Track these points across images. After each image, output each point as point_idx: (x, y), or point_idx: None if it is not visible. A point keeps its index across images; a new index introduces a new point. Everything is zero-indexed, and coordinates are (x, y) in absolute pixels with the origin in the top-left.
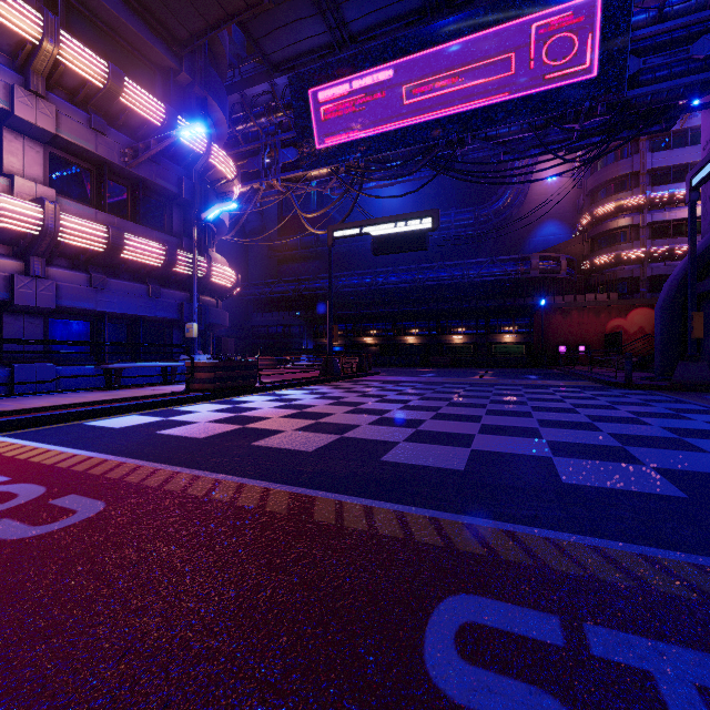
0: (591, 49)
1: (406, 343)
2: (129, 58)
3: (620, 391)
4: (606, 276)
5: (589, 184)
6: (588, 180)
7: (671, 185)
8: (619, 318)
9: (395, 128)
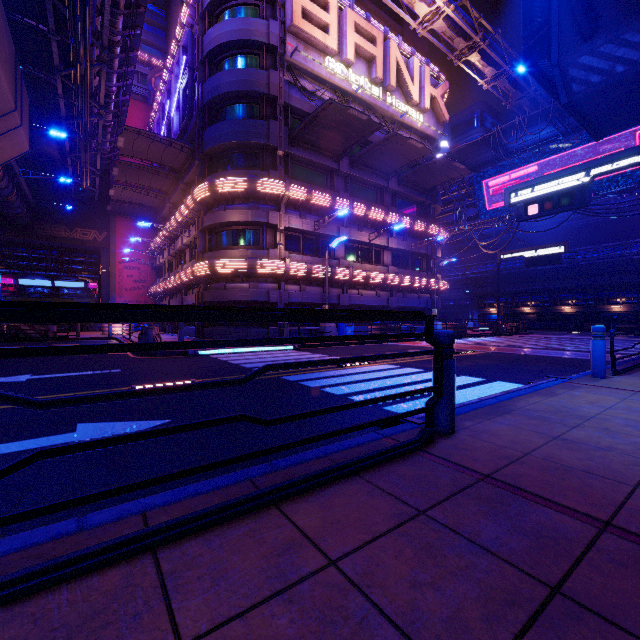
0: None
1: (562, 311)
2: (409, 204)
3: None
4: None
5: None
6: None
7: None
8: None
9: None
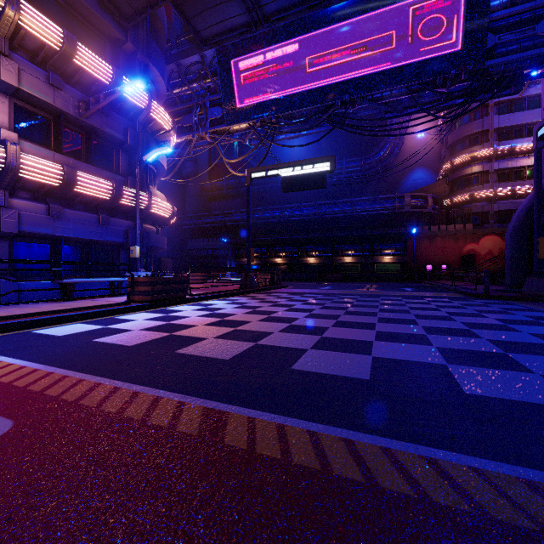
0: (457, 27)
1: (308, 262)
2: (83, 29)
3: (481, 300)
4: (462, 211)
5: (449, 140)
6: (448, 136)
7: (513, 141)
8: (473, 244)
9: (300, 91)
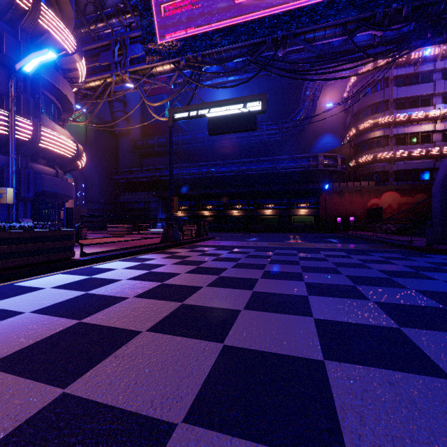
0: None
1: (232, 215)
2: None
3: (439, 256)
4: (366, 170)
5: (355, 108)
6: (354, 105)
7: (409, 110)
8: (376, 199)
9: (228, 24)
